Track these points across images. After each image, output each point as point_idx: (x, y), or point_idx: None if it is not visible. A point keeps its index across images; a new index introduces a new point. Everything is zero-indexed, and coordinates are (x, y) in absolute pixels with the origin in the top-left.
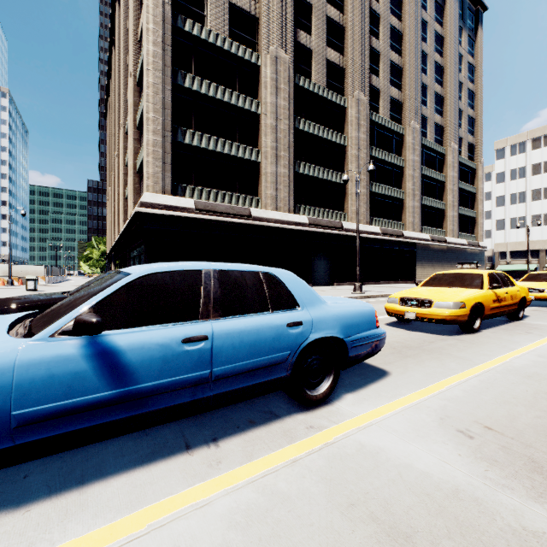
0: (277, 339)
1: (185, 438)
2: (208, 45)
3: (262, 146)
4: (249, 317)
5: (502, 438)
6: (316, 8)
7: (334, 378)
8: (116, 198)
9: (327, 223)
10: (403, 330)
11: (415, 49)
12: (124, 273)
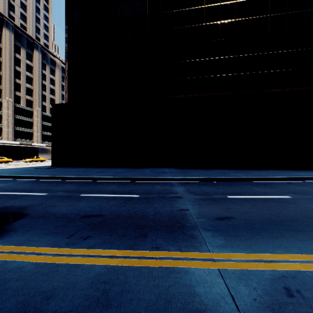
0: None
1: None
2: None
3: None
4: None
5: None
6: None
7: None
8: None
9: None
10: None
11: (39, 84)
12: None
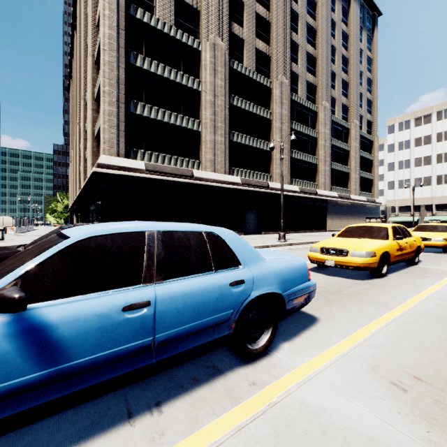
0: (220, 299)
1: (128, 402)
2: (156, 31)
3: (203, 118)
4: (192, 278)
5: (432, 390)
6: (247, 6)
7: (273, 330)
8: (77, 160)
9: (256, 183)
10: (324, 275)
11: (326, 44)
12: (63, 236)
